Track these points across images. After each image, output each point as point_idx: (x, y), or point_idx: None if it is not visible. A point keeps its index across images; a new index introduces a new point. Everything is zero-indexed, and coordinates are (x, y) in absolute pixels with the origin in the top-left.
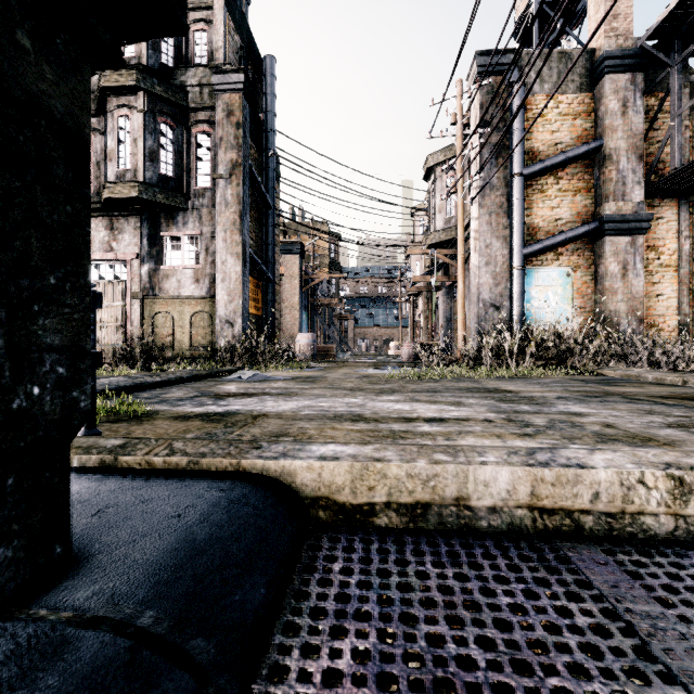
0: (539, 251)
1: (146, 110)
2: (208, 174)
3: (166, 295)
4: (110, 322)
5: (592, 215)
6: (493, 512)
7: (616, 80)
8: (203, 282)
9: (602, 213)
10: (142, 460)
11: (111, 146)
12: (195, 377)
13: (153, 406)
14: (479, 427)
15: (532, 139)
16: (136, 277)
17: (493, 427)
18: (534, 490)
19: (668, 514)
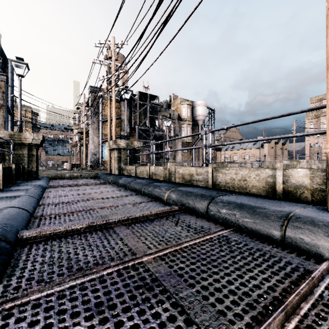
0: (106, 141)
1: None
2: None
3: None
4: None
5: (120, 133)
6: (67, 178)
7: (124, 103)
8: None
9: (121, 133)
10: None
11: None
12: None
13: None
14: None
15: (105, 112)
16: None
17: None
18: (70, 176)
19: (80, 177)
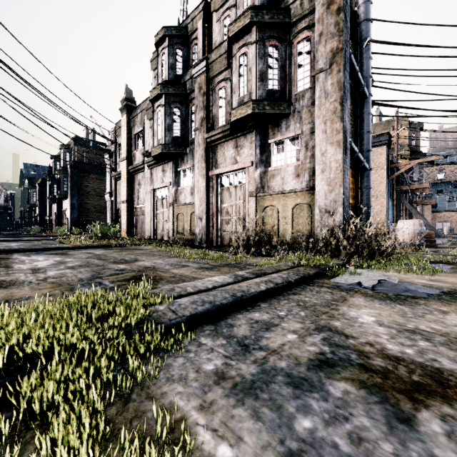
0: None
1: (258, 39)
2: (307, 75)
3: (272, 192)
4: (235, 216)
5: None
6: None
7: None
8: (302, 176)
9: None
10: None
11: (234, 82)
12: (303, 279)
13: (239, 426)
14: None
15: None
16: (251, 180)
17: None
18: None
19: None
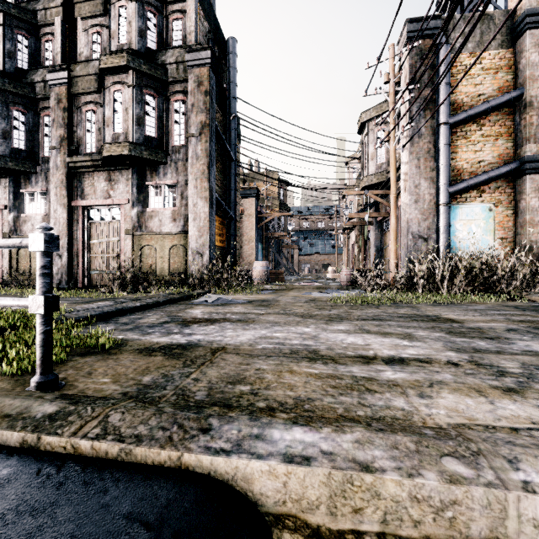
0: (463, 189)
1: (135, 84)
2: (183, 134)
3: (150, 232)
4: (108, 253)
5: (513, 156)
6: None
7: (537, 35)
8: (179, 221)
9: (523, 154)
10: (67, 443)
11: (108, 115)
12: (170, 301)
13: (126, 333)
14: (449, 375)
15: (457, 92)
16: (127, 217)
17: (465, 375)
18: None
19: None
